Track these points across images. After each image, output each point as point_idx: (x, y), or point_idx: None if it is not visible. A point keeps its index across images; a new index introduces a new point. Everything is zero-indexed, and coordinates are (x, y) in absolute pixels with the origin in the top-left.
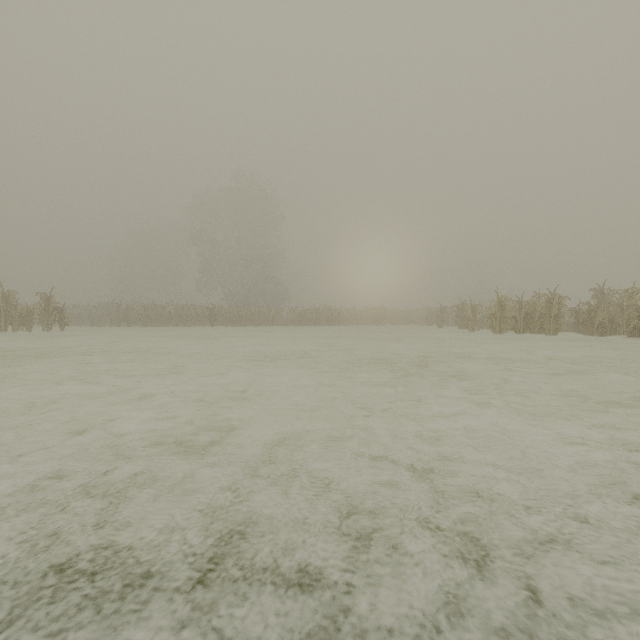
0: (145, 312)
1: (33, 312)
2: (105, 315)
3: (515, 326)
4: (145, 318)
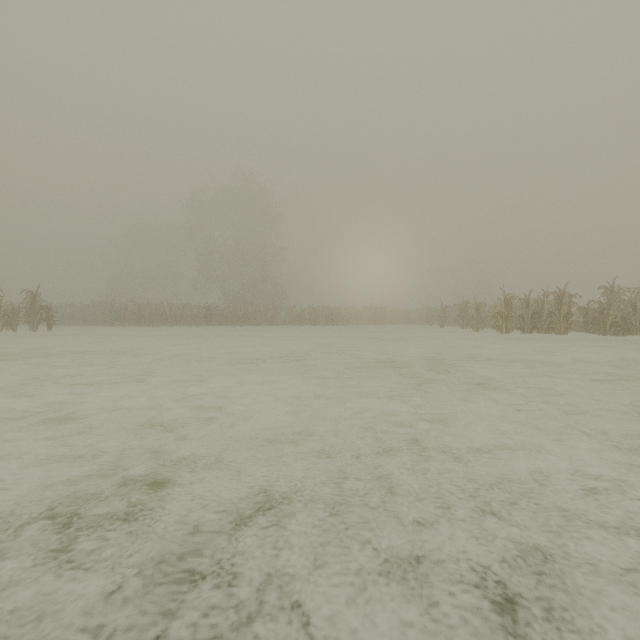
0: (139, 311)
1: (18, 311)
2: (98, 314)
3: (522, 325)
4: (139, 317)
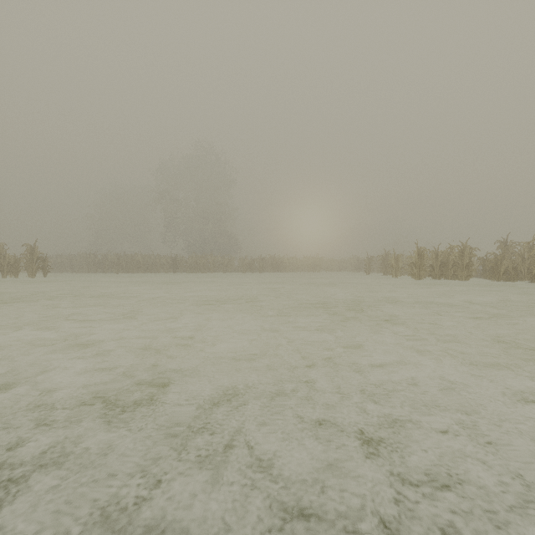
0: (117, 261)
1: (20, 261)
2: (83, 263)
3: (432, 273)
4: (117, 266)
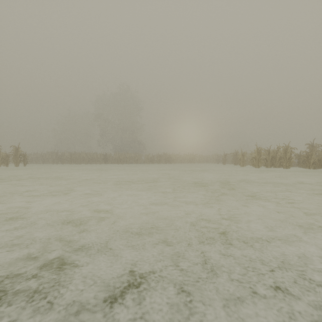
0: (70, 156)
1: (9, 156)
2: (50, 158)
3: (266, 163)
4: (70, 159)
